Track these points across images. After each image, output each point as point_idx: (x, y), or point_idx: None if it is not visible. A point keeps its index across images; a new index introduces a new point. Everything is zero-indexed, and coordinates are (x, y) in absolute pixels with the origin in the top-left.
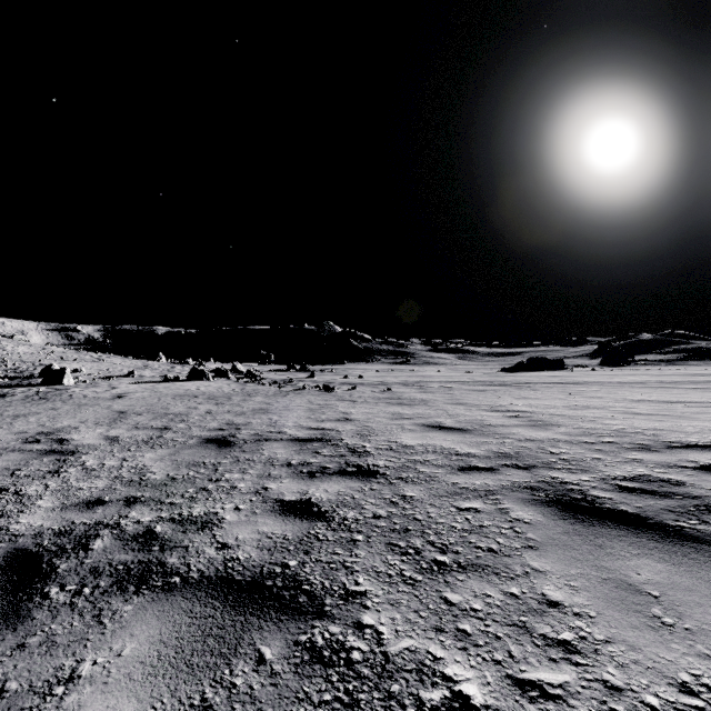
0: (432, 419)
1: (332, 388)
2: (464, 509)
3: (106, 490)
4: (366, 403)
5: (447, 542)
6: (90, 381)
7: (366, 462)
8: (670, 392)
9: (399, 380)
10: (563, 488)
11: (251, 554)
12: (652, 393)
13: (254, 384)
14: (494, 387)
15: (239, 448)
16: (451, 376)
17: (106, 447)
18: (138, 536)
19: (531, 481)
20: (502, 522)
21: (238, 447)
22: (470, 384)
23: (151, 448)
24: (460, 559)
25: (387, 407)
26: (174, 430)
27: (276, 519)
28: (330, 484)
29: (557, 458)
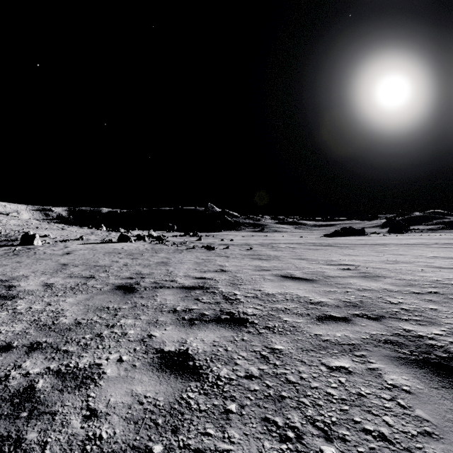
0: (285, 271)
1: (213, 247)
2: (335, 368)
3: (19, 334)
4: (236, 258)
5: (328, 420)
6: (53, 243)
7: (237, 310)
8: (451, 251)
9: (257, 242)
10: (423, 343)
11: (116, 430)
12: (438, 252)
13: (161, 245)
14: (323, 247)
15: (139, 294)
16: (291, 239)
17: (40, 292)
18: (16, 394)
19: (388, 334)
20: (380, 390)
21: (138, 293)
22: (306, 245)
23: (74, 293)
24: (351, 452)
25: (251, 261)
26: (97, 278)
27: (152, 375)
28: (206, 333)
29: (398, 308)
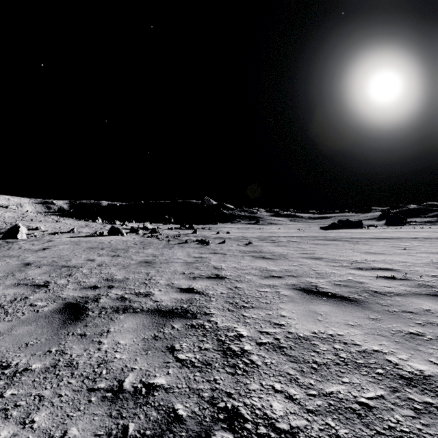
0: (303, 279)
1: (207, 242)
2: None
3: None
4: (234, 257)
5: None
6: (40, 236)
7: (248, 402)
8: None
9: (255, 235)
10: None
11: None
12: None
13: (152, 238)
14: (330, 241)
15: (83, 326)
16: (290, 232)
17: None
18: None
19: None
20: None
21: (84, 323)
22: (309, 239)
23: None
24: None
25: (253, 261)
26: (49, 288)
27: None
28: None
29: None
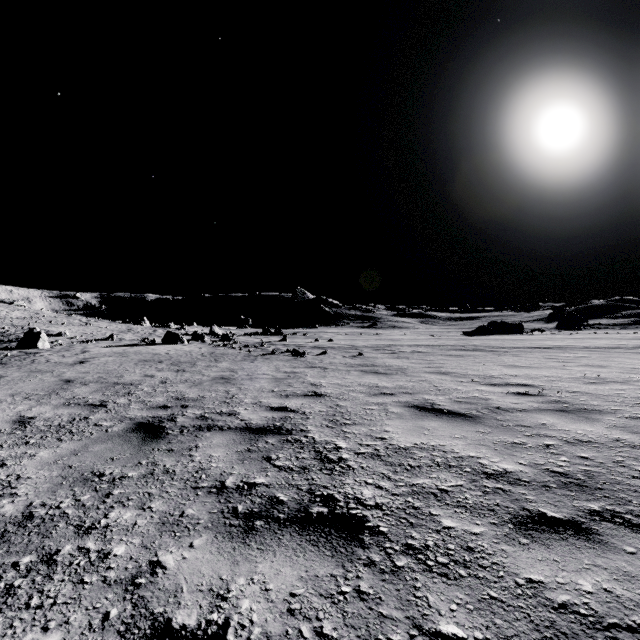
0: (419, 396)
1: (302, 352)
2: None
3: None
4: (337, 371)
5: None
6: (68, 344)
7: (342, 490)
8: None
9: (369, 344)
10: None
11: None
12: None
13: (226, 348)
14: (469, 351)
15: (167, 443)
16: (418, 339)
17: (1, 436)
18: None
19: None
20: None
21: (167, 441)
22: (442, 349)
23: (57, 439)
24: None
25: (361, 376)
26: (109, 408)
27: None
28: (276, 563)
29: None
